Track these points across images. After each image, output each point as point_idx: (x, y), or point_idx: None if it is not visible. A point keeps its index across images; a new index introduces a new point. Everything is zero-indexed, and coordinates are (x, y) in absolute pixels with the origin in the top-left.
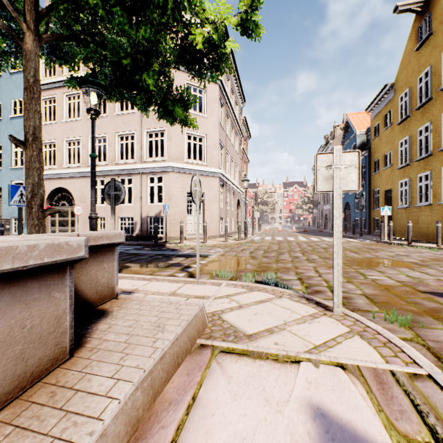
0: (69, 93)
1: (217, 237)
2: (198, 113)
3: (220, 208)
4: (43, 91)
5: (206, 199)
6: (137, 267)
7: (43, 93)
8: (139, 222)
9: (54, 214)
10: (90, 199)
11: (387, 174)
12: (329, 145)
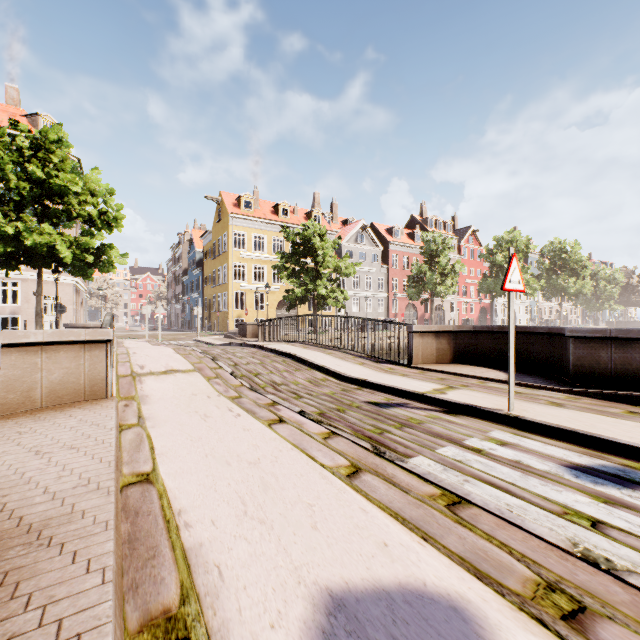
0: None
1: None
2: None
3: (74, 309)
4: None
5: (62, 302)
6: None
7: None
8: None
9: None
10: None
11: (210, 288)
12: (180, 248)
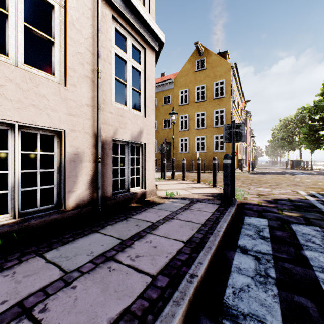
0: None
1: None
2: None
3: None
4: None
5: None
6: None
7: None
8: (89, 155)
9: None
10: None
11: (166, 132)
12: None
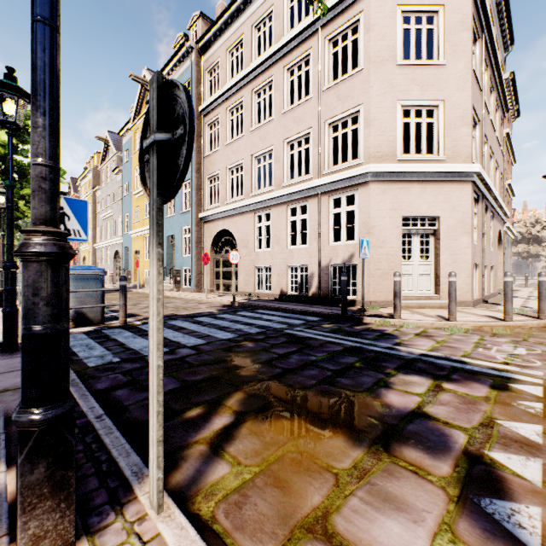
0: (232, 106)
1: (468, 305)
2: (425, 62)
3: (473, 245)
4: (208, 114)
5: (442, 229)
6: (286, 415)
7: (208, 118)
8: (316, 274)
9: (218, 263)
10: (253, 242)
11: None
12: None
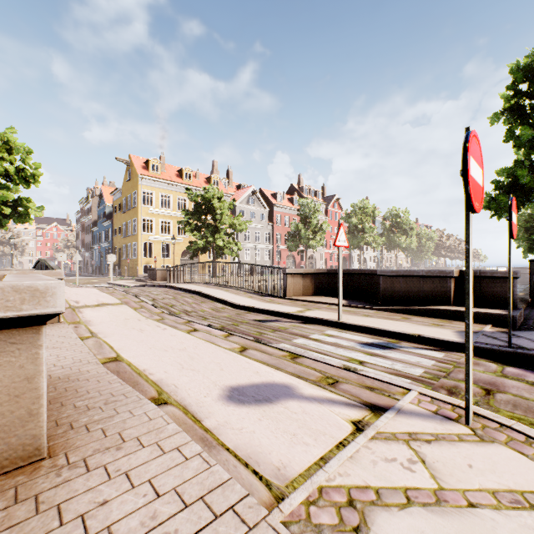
0: None
1: None
2: None
3: None
4: None
5: None
6: None
7: None
8: None
9: None
10: None
11: (120, 239)
12: (90, 202)
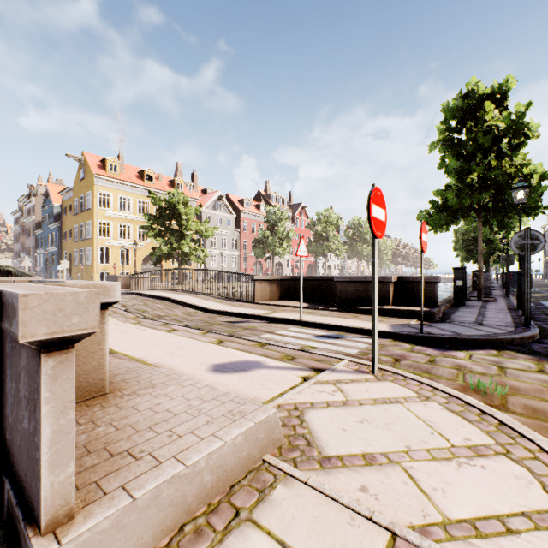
0: None
1: None
2: None
3: None
4: None
5: None
6: None
7: None
8: None
9: None
10: None
11: (70, 243)
12: (32, 200)
